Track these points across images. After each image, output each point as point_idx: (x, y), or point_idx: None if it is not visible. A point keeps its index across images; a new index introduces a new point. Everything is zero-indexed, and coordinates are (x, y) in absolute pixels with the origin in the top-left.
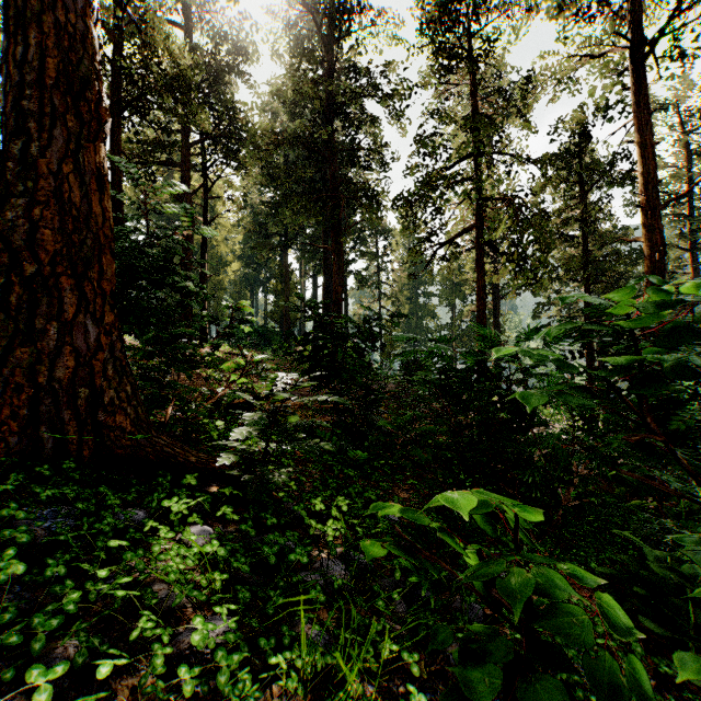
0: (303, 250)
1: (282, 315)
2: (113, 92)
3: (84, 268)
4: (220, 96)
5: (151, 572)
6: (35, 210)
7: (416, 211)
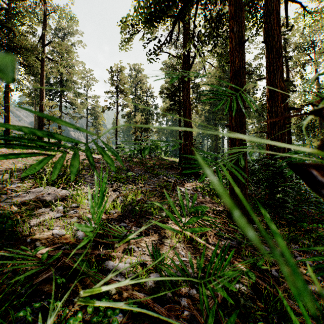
0: (223, 124)
1: (214, 149)
2: (179, 109)
3: (191, 153)
4: (194, 83)
5: (205, 181)
6: (187, 147)
7: (263, 114)
